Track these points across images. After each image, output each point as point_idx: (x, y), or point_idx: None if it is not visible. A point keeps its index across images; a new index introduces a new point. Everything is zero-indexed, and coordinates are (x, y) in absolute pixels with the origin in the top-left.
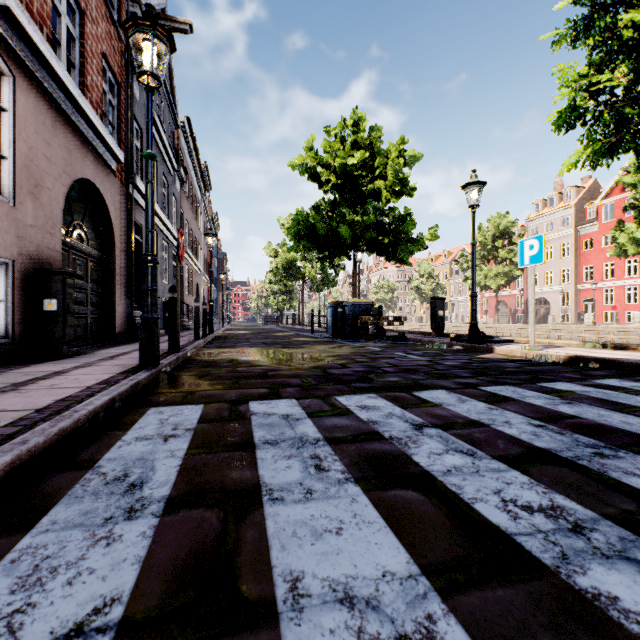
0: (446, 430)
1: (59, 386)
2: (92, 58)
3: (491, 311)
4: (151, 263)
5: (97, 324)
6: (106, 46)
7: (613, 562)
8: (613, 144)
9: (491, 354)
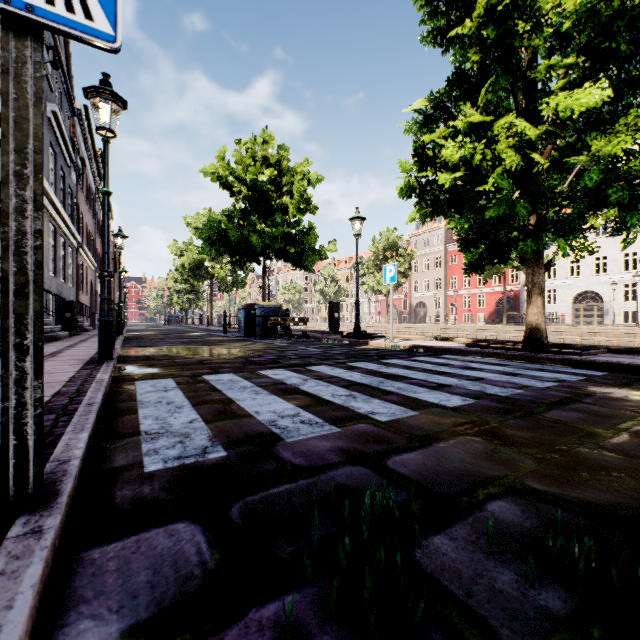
0: (319, 380)
1: (51, 372)
2: None
3: (384, 312)
4: (108, 278)
5: None
6: None
7: (358, 401)
8: (431, 211)
9: (366, 346)
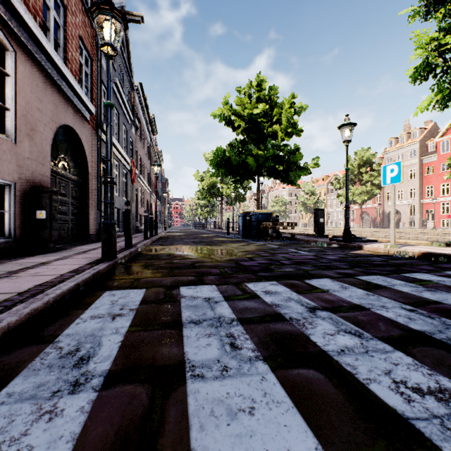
0: (335, 313)
1: (41, 274)
2: (72, 40)
3: (357, 219)
4: (110, 183)
5: (76, 228)
6: (82, 31)
7: None
8: None
9: (361, 250)
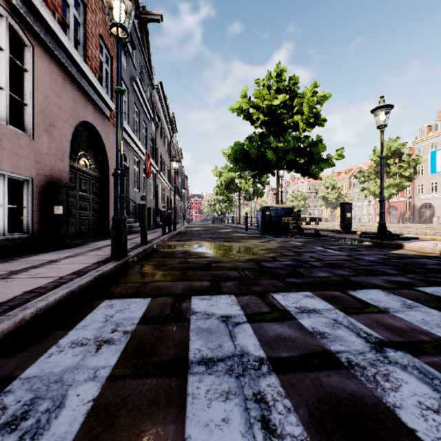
0: (417, 355)
1: (40, 275)
2: (92, 37)
3: None
4: (120, 176)
5: (97, 223)
6: (102, 30)
7: None
8: None
9: (402, 250)
